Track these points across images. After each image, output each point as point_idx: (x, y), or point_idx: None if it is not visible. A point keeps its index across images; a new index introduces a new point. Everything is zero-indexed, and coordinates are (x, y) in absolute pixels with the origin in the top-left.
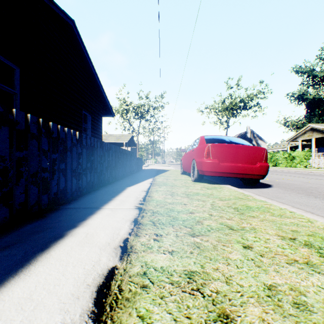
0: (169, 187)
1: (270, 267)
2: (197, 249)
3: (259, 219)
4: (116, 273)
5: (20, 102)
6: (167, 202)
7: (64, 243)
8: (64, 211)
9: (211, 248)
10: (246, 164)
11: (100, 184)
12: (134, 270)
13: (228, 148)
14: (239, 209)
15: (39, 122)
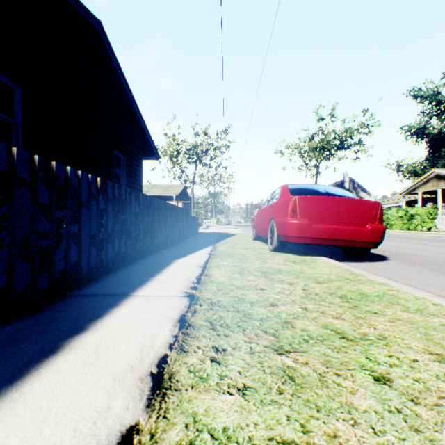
0: (237, 259)
1: (440, 433)
2: (290, 383)
3: (388, 319)
4: (135, 443)
5: (22, 136)
6: (234, 285)
7: (53, 367)
8: (71, 301)
9: (316, 382)
10: (351, 226)
11: (135, 255)
12: (171, 436)
13: (323, 202)
14: (349, 299)
15: (51, 165)
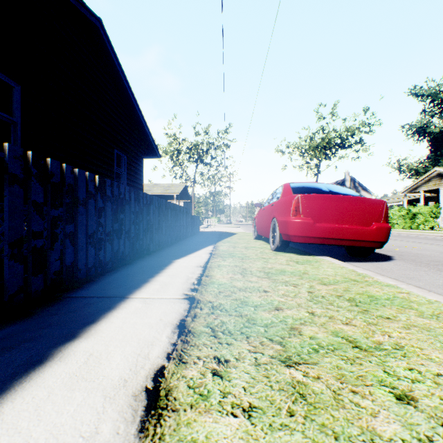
0: (238, 259)
1: None
2: (302, 402)
3: (402, 325)
4: None
5: (21, 134)
6: (236, 286)
7: (38, 380)
8: (65, 304)
9: (331, 401)
10: (355, 225)
11: (135, 255)
12: None
13: (327, 201)
14: (358, 302)
15: None
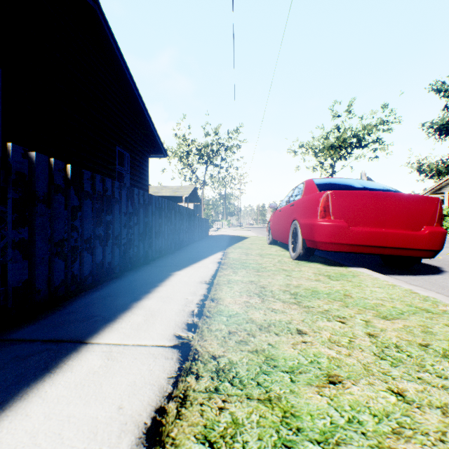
0: (253, 271)
1: None
2: None
3: None
4: None
5: (2, 124)
6: (254, 321)
7: None
8: None
9: None
10: (401, 229)
11: (128, 265)
12: None
13: (364, 199)
14: None
15: None
